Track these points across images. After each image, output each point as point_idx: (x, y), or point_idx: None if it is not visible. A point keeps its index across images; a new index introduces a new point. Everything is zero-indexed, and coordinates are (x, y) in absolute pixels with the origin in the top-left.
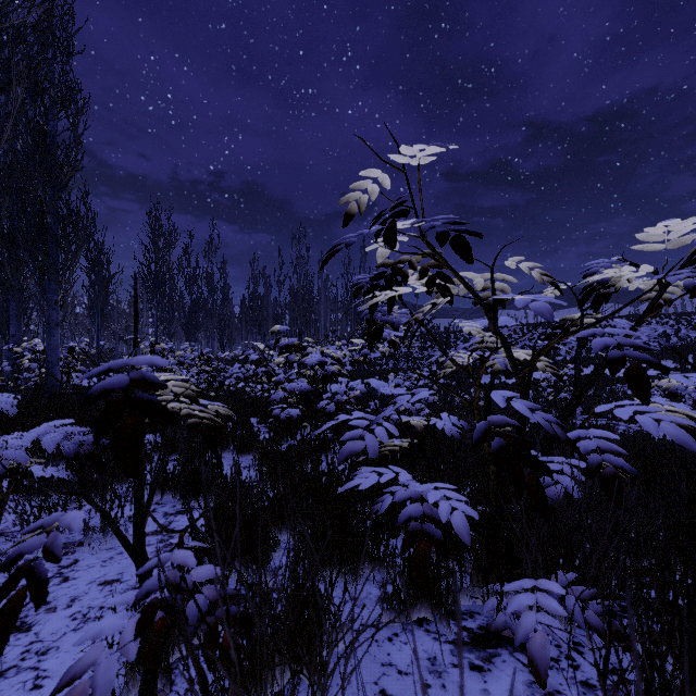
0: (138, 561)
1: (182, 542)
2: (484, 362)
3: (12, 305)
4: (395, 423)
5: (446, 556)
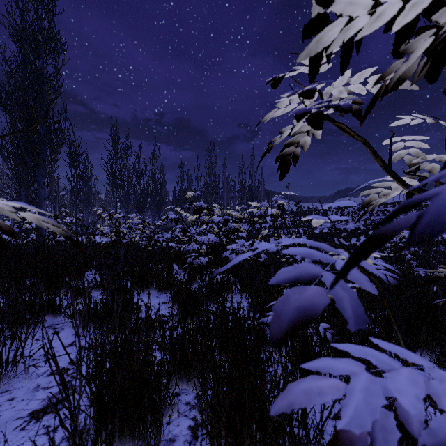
0: None
1: None
2: None
3: (22, 188)
4: None
5: None
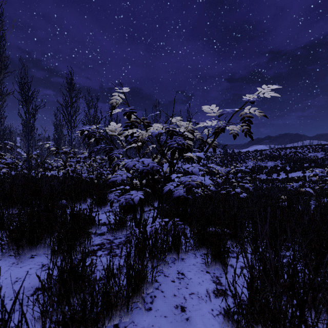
0: None
1: None
2: None
3: None
4: None
5: None
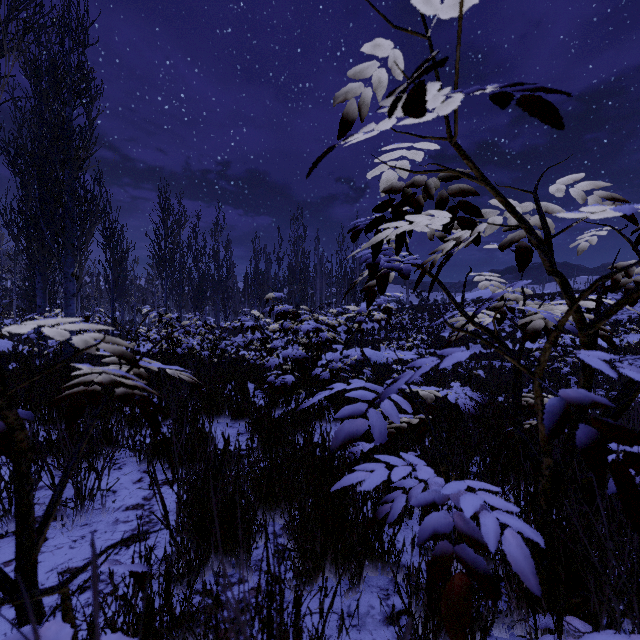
0: (21, 609)
1: (65, 599)
2: (575, 301)
3: (38, 278)
4: (405, 395)
5: (496, 601)
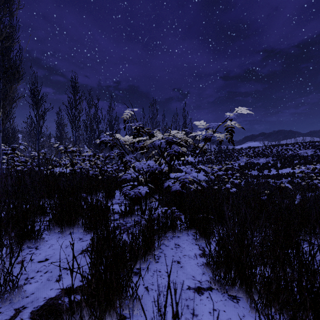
0: None
1: None
2: None
3: None
4: None
5: None
